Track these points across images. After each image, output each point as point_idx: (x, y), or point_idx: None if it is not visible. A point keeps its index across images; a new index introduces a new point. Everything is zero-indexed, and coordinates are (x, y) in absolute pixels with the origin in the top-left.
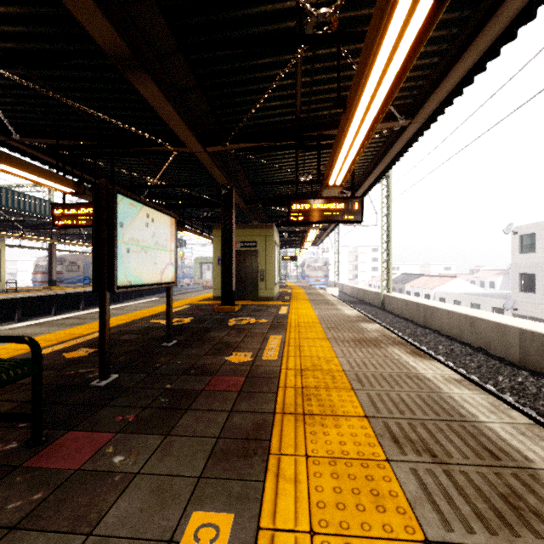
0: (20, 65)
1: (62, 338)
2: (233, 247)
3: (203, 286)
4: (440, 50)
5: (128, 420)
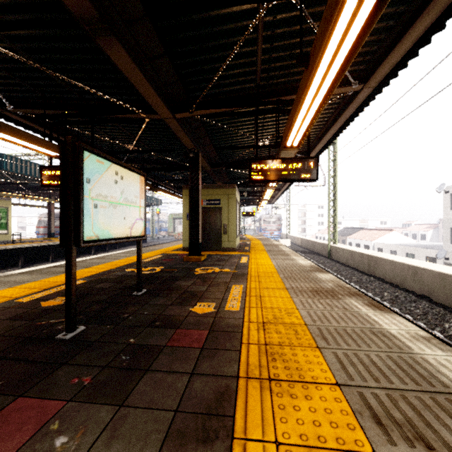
0: (4, 37)
1: (45, 286)
2: (199, 204)
3: (176, 238)
4: (397, 12)
5: (84, 383)
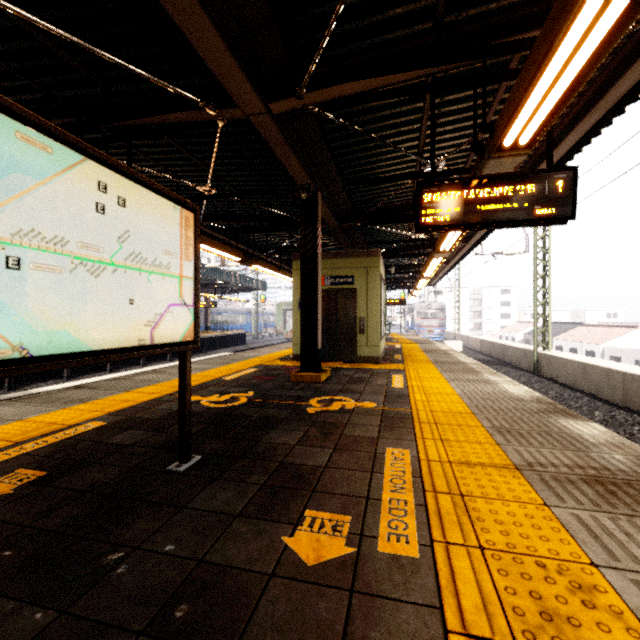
0: None
1: (23, 434)
2: (318, 282)
3: (287, 338)
4: None
5: None
